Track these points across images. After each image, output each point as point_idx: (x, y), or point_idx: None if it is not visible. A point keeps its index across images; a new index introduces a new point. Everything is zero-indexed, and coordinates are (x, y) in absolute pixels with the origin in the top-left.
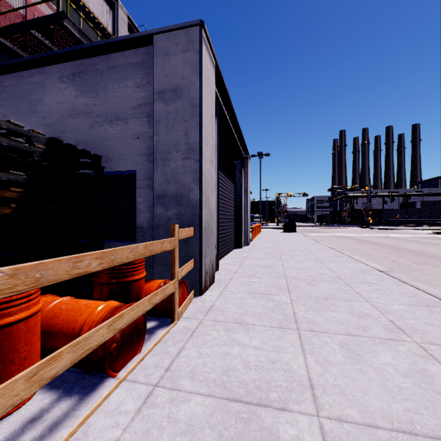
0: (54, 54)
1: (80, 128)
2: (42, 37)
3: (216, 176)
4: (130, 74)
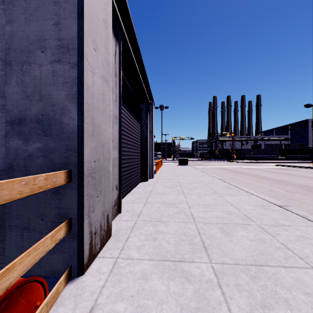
0: None
1: None
2: None
3: (117, 108)
4: None
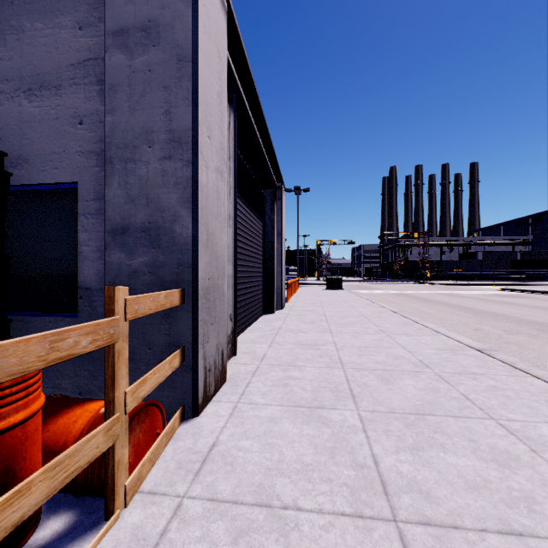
0: None
1: None
2: None
3: (231, 204)
4: (66, 4)
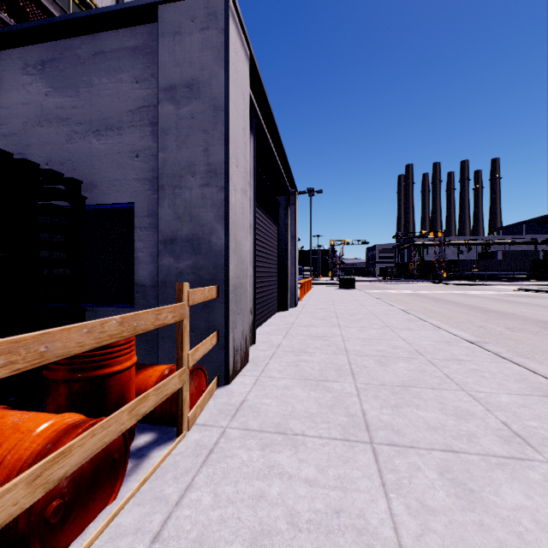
0: (12, 31)
1: (52, 141)
2: (9, 19)
3: (251, 214)
4: (126, 64)
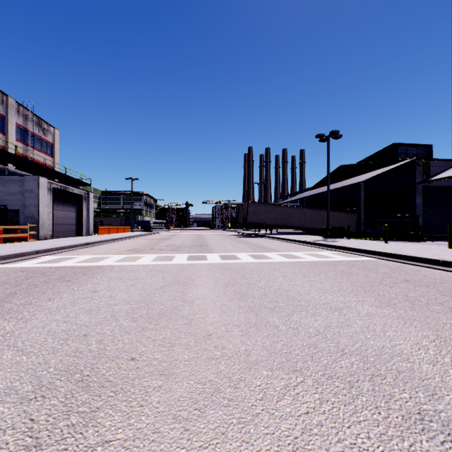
0: None
1: None
2: None
3: (52, 209)
4: (17, 183)
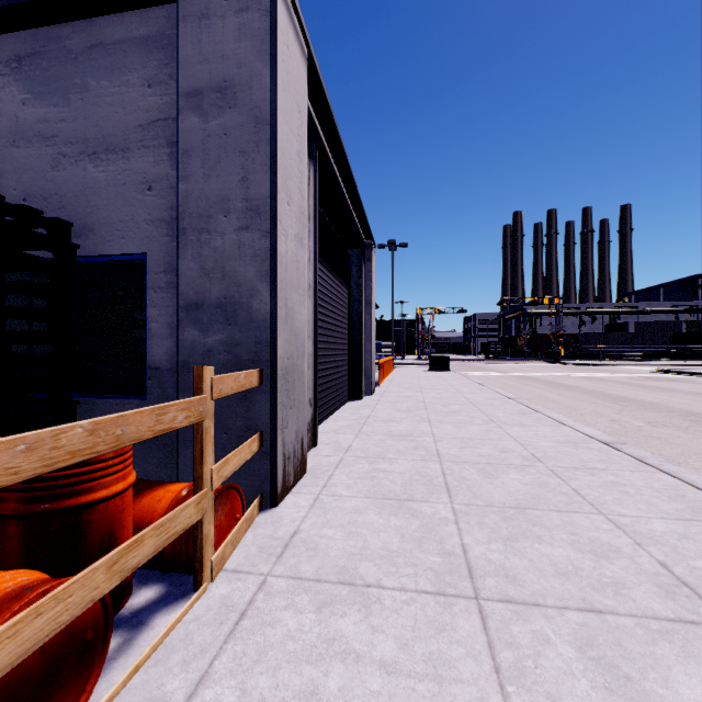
0: None
1: (32, 167)
2: None
3: (311, 271)
4: (134, 60)
